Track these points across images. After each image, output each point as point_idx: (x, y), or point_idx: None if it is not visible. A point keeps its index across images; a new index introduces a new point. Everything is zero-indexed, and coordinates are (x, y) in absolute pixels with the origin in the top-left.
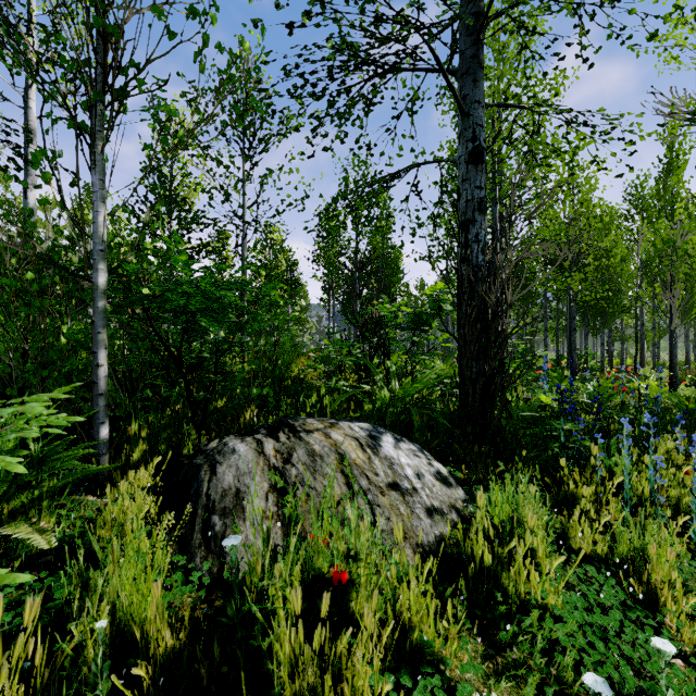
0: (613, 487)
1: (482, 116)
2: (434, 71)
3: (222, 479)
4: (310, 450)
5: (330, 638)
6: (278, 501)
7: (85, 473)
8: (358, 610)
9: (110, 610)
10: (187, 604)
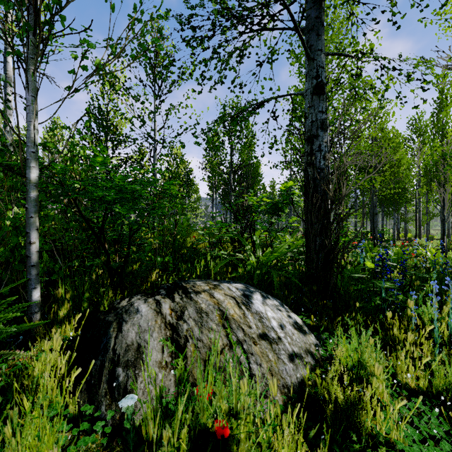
0: (426, 332)
1: (323, 61)
2: (288, 29)
3: (126, 335)
4: (198, 308)
5: None
6: (172, 352)
7: (17, 329)
8: None
9: None
10: (91, 450)
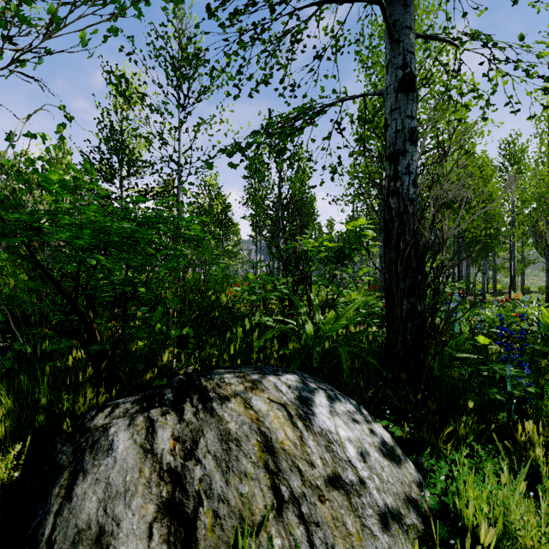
0: None
1: (412, 44)
2: (361, 0)
3: (78, 508)
4: (223, 432)
5: None
6: (170, 532)
7: None
8: None
9: None
10: None
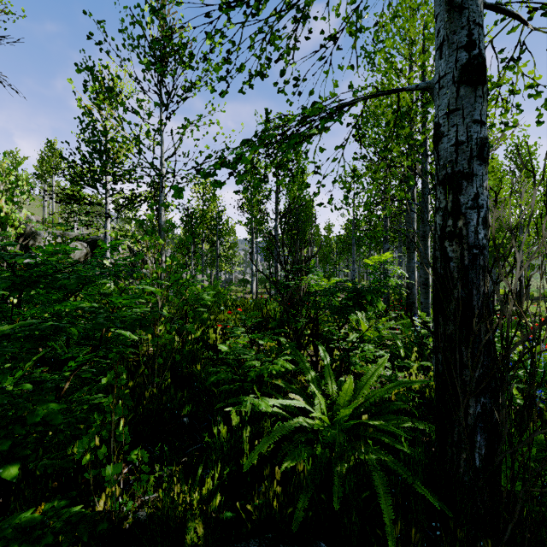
0: None
1: (480, 13)
2: None
3: None
4: None
5: None
6: None
7: None
8: None
9: None
10: None
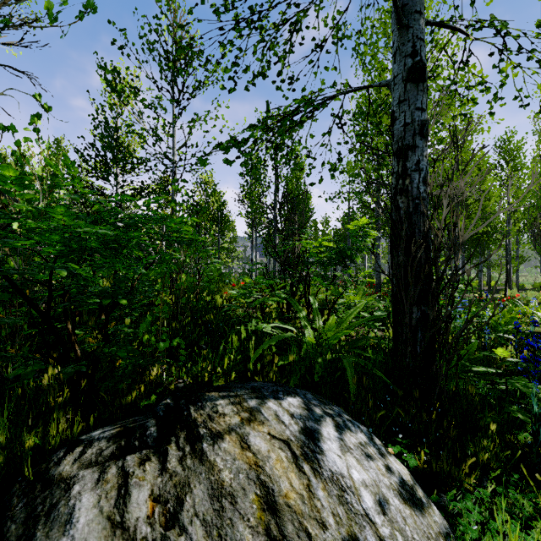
0: None
1: (422, 30)
2: None
3: None
4: (215, 484)
5: None
6: None
7: None
8: None
9: None
10: None
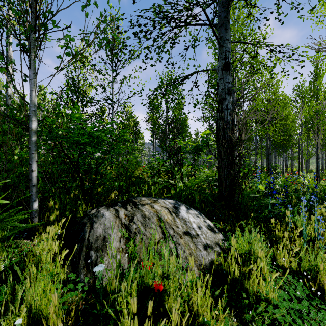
0: (298, 233)
1: (229, 47)
2: (205, 25)
3: (96, 231)
4: (143, 215)
5: (153, 322)
6: (126, 242)
7: (24, 227)
8: (168, 306)
9: (27, 310)
10: (75, 301)
